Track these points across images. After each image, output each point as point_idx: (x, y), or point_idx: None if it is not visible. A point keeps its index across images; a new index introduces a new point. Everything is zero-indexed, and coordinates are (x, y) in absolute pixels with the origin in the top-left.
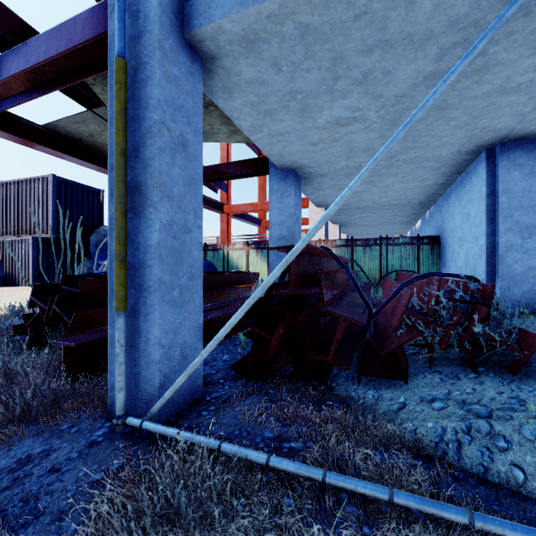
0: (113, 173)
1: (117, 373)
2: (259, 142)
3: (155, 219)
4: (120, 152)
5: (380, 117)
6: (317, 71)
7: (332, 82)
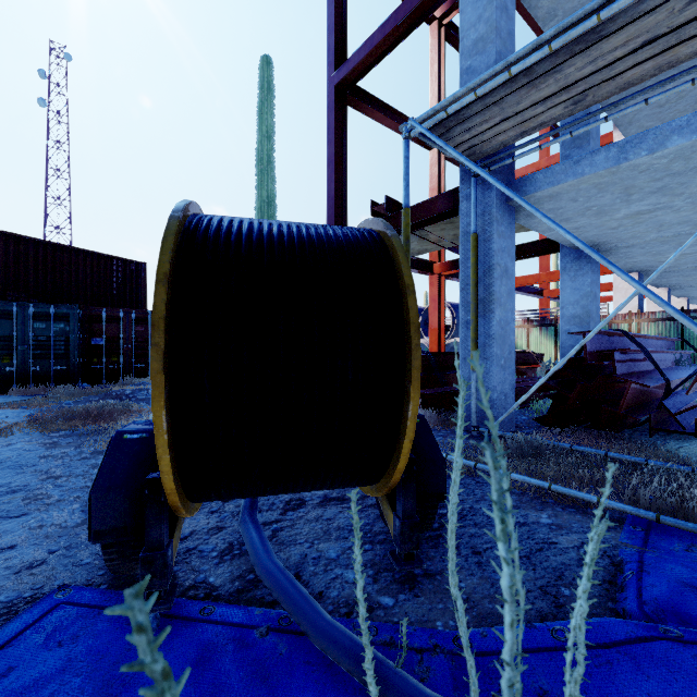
0: (463, 293)
1: (473, 403)
2: (552, 236)
3: (492, 319)
4: (475, 285)
5: (689, 203)
6: (610, 195)
7: (625, 197)
